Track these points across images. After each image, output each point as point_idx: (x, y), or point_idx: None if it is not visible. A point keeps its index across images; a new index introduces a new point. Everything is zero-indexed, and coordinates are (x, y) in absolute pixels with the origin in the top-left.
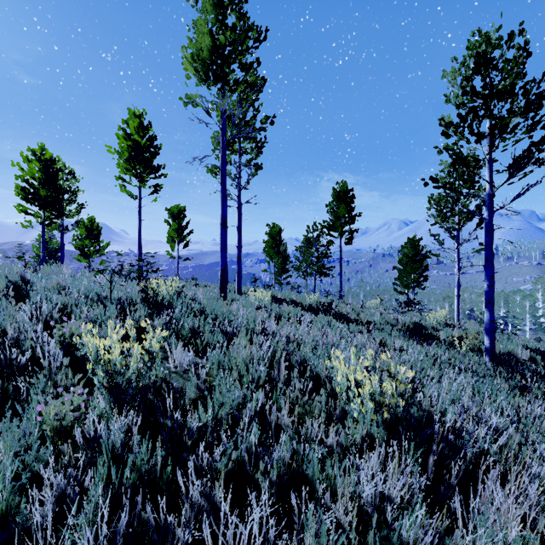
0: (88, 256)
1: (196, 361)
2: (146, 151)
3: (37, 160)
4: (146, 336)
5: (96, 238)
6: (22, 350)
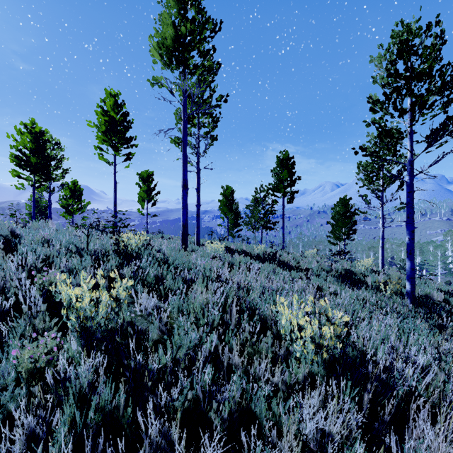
0: (72, 213)
1: (159, 305)
2: (120, 125)
3: (29, 132)
4: (115, 285)
5: (79, 197)
6: (7, 296)
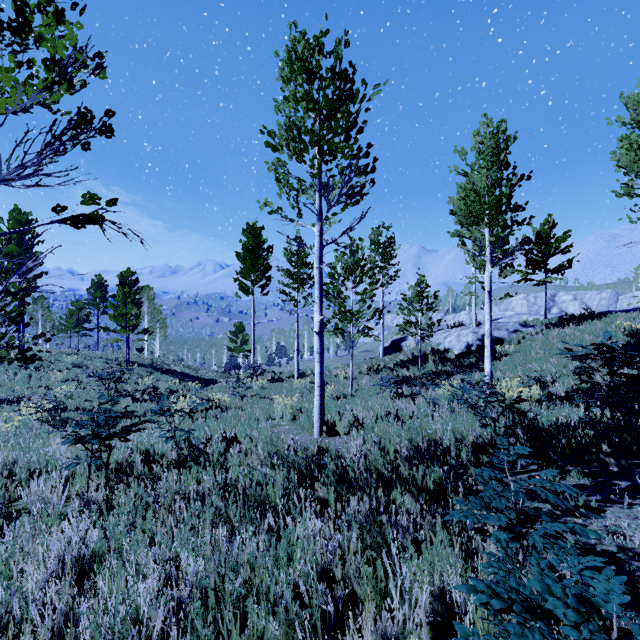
0: None
1: None
2: None
3: None
4: None
5: None
6: None
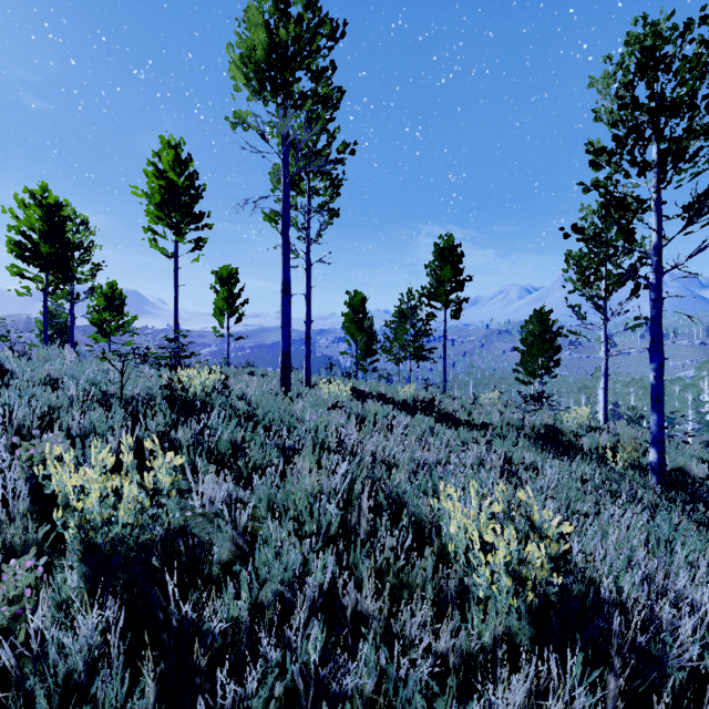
0: (108, 334)
1: (236, 494)
2: (185, 193)
3: (37, 205)
4: (154, 463)
5: (119, 309)
6: None
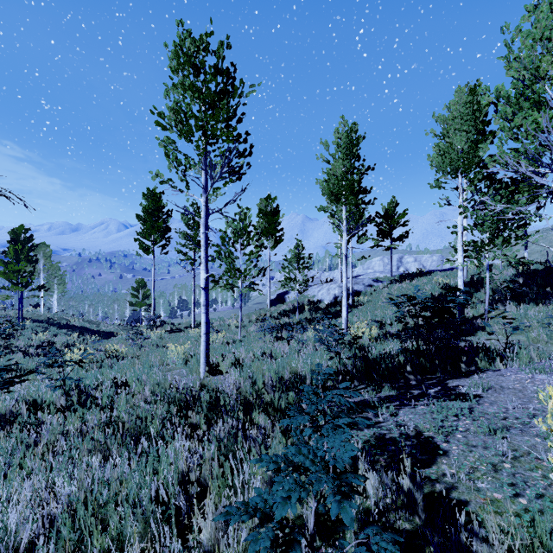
0: None
1: None
2: None
3: None
4: None
5: None
6: None
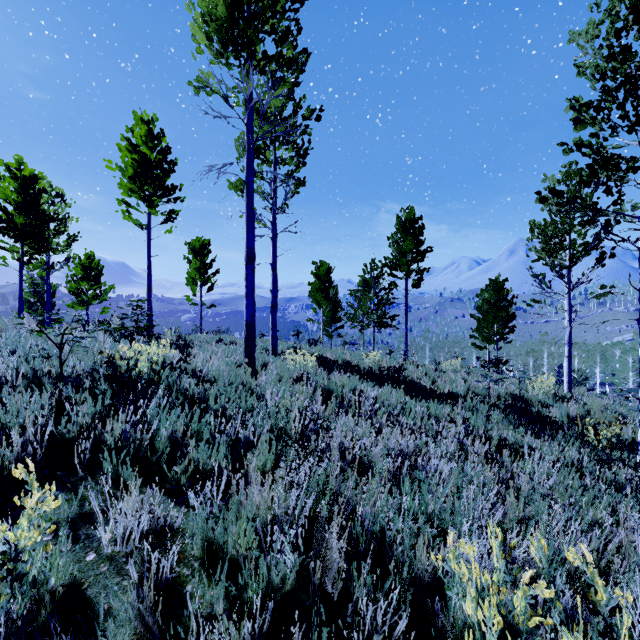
0: (86, 303)
1: (166, 516)
2: (157, 167)
3: (12, 177)
4: (24, 501)
5: (96, 279)
6: None
